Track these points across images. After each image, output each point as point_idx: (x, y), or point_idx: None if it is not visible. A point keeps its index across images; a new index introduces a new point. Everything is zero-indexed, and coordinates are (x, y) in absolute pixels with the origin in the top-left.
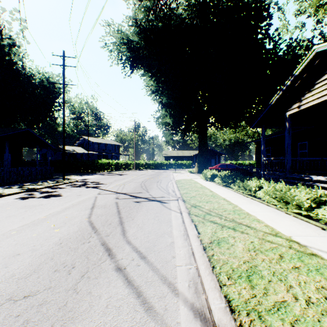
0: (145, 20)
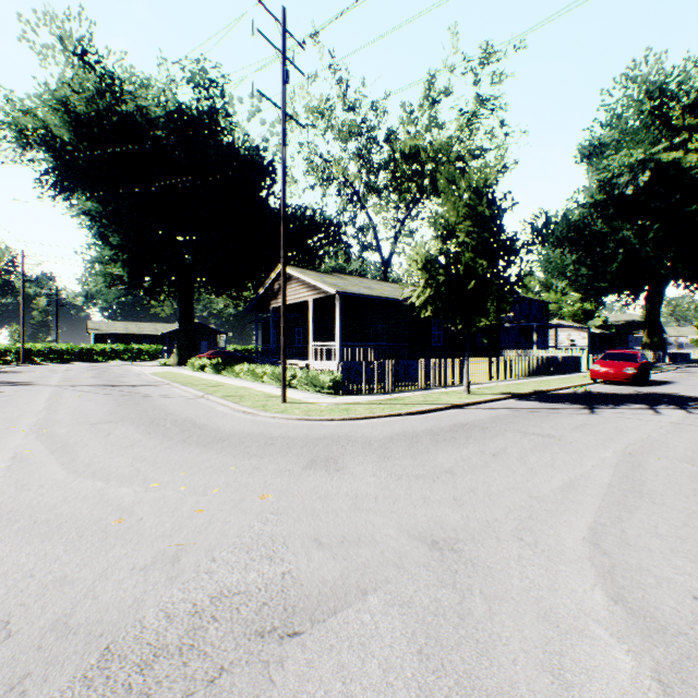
0: (88, 112)
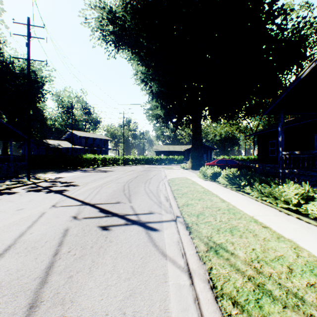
0: None
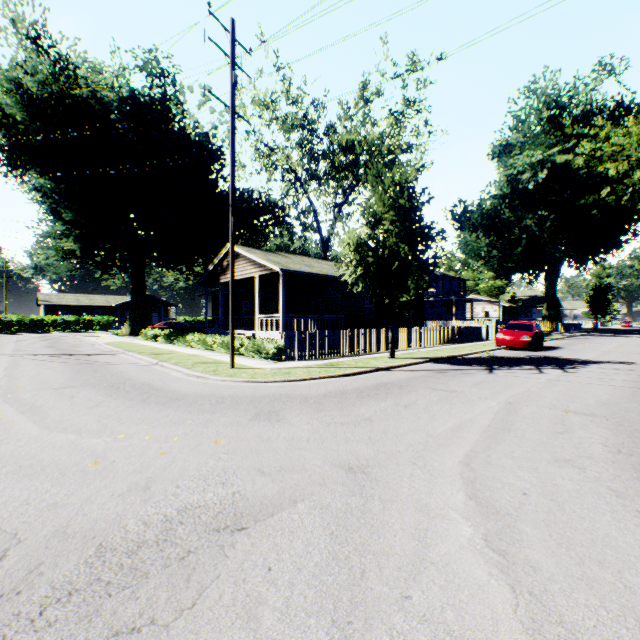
0: (41, 93)
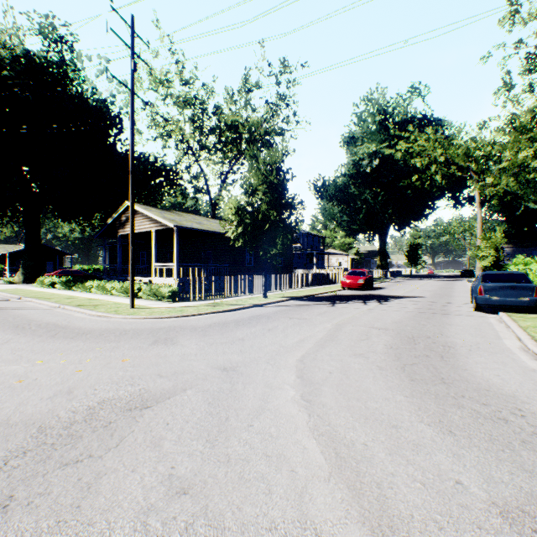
0: None
